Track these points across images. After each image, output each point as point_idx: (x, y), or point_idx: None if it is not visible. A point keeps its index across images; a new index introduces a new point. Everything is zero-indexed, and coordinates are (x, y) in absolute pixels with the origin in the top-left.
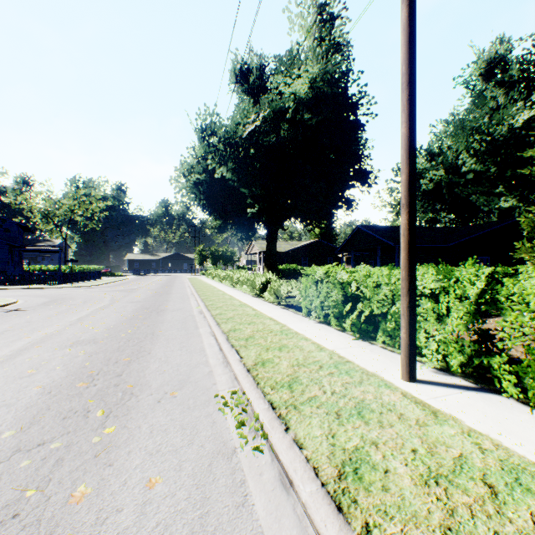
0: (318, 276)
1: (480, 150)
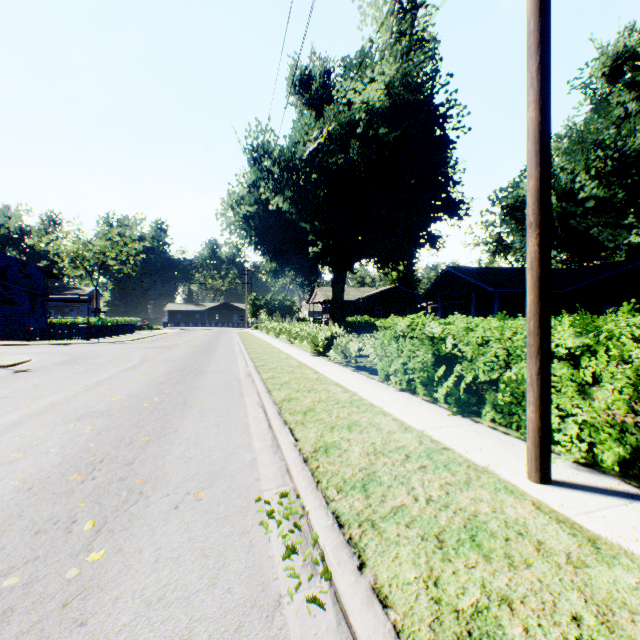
0: (400, 329)
1: (604, 169)
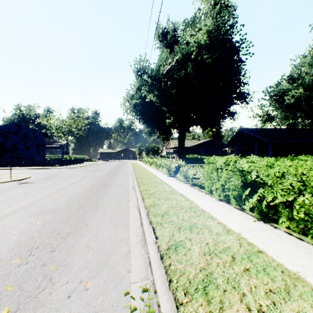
0: (219, 164)
1: None
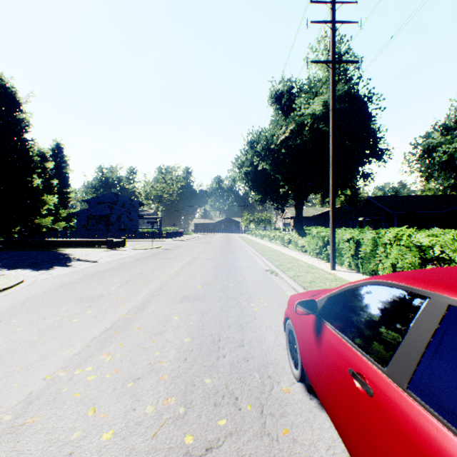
0: (313, 234)
1: None
